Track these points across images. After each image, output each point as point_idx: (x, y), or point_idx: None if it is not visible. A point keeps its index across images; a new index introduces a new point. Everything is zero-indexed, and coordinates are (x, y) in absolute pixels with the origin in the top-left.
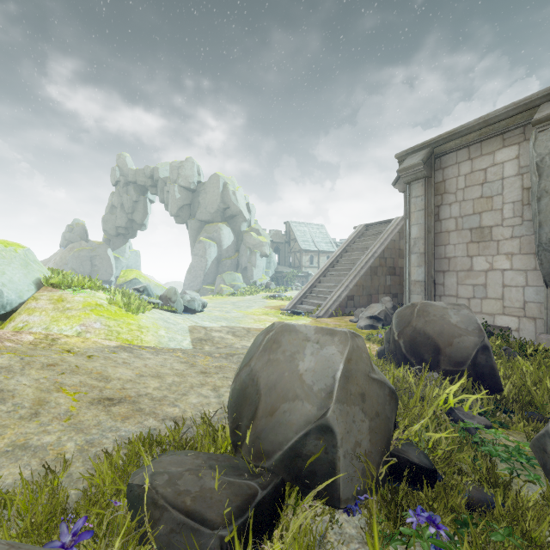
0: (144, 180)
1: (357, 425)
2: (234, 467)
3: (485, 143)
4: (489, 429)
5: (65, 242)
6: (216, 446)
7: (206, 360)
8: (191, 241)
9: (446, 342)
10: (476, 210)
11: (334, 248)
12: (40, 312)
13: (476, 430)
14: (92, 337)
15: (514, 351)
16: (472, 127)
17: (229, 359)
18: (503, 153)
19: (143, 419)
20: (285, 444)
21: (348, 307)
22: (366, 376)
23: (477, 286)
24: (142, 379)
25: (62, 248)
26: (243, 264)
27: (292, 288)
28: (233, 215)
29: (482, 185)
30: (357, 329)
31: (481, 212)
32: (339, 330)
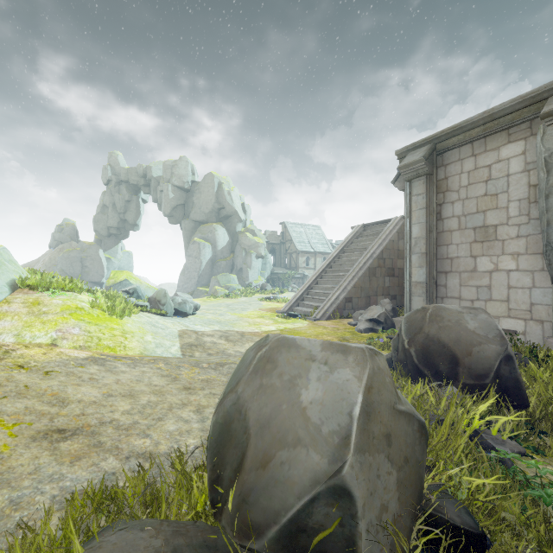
0: (137, 180)
1: (382, 481)
2: (209, 546)
3: (489, 138)
4: (522, 456)
5: (55, 243)
6: (189, 503)
7: (192, 372)
8: (185, 241)
9: (464, 351)
10: (480, 208)
11: (331, 249)
12: (12, 316)
13: (512, 460)
14: (69, 344)
15: (524, 357)
16: (476, 122)
17: (218, 370)
18: (508, 149)
19: (99, 459)
20: (283, 515)
21: (346, 309)
22: (391, 409)
23: (481, 288)
24: (109, 400)
25: (51, 249)
26: (238, 265)
27: (288, 289)
28: (228, 215)
29: (486, 182)
30: (357, 332)
31: (485, 211)
32: (354, 346)
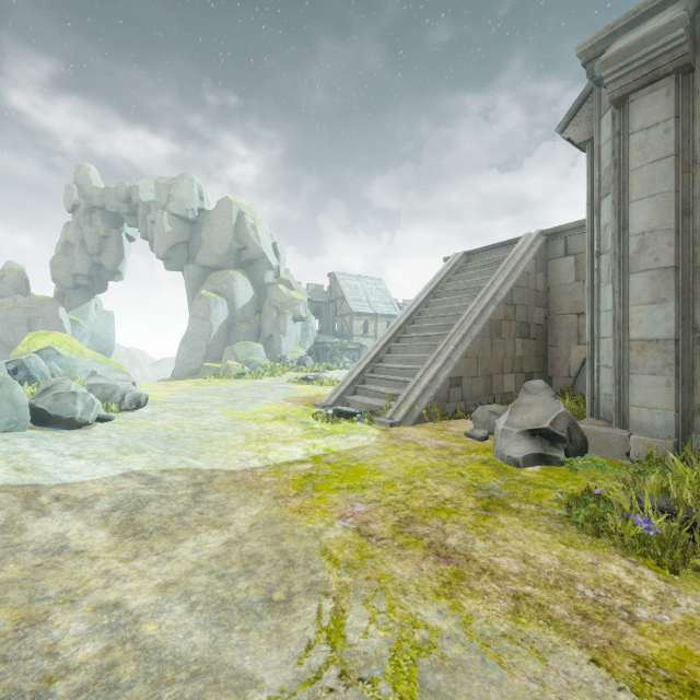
0: (117, 205)
1: None
2: None
3: None
4: None
5: None
6: None
7: None
8: (189, 296)
9: None
10: None
11: (397, 311)
12: None
13: None
14: None
15: None
16: None
17: None
18: None
19: None
20: None
21: (451, 400)
22: None
23: None
24: None
25: None
26: (267, 330)
27: (339, 365)
28: (252, 259)
29: None
30: (505, 466)
31: None
32: None
